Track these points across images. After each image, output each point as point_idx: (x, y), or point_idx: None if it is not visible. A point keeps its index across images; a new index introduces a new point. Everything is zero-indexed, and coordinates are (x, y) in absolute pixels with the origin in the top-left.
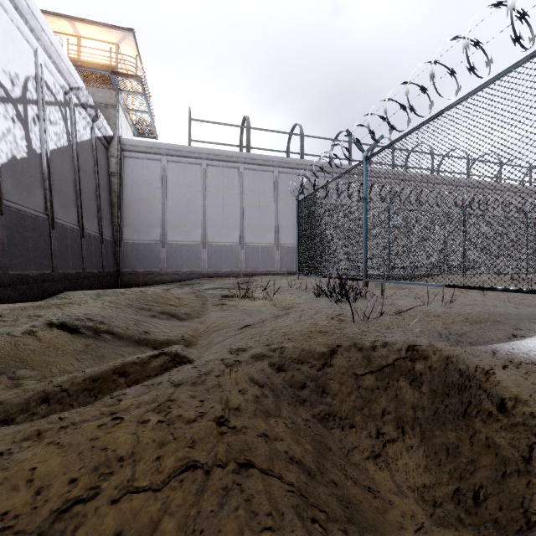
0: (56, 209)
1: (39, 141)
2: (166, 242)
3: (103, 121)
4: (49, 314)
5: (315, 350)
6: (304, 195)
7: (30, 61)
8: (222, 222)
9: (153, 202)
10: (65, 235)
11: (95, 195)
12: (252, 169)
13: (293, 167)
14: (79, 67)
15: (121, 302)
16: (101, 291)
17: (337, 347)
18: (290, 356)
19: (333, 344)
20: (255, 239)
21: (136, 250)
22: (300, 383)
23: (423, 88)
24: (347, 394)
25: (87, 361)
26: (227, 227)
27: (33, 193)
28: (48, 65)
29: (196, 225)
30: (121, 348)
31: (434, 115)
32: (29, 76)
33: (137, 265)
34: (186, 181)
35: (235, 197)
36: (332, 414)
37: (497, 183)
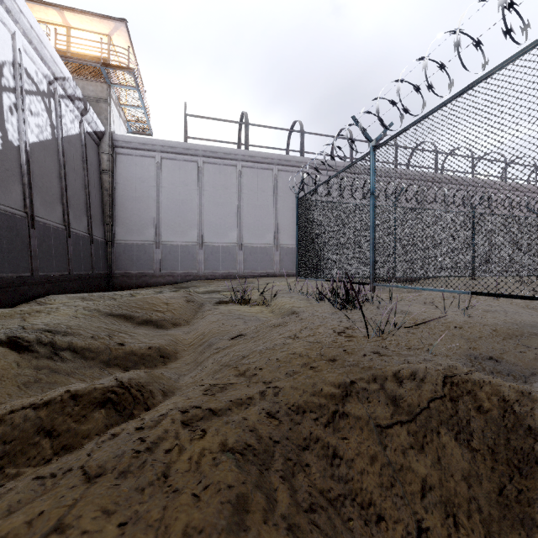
0: (37, 207)
1: (17, 132)
2: (160, 242)
3: (93, 115)
4: (8, 325)
5: (321, 388)
6: (304, 192)
7: (7, 45)
8: (219, 222)
9: (147, 201)
10: (48, 235)
11: (84, 193)
12: (250, 167)
13: (293, 164)
14: (68, 58)
15: (99, 310)
16: (87, 295)
17: (352, 384)
18: (286, 399)
19: (346, 378)
20: (254, 239)
21: (129, 251)
22: (300, 446)
23: (441, 65)
24: (370, 461)
25: (32, 390)
26: (224, 227)
27: (8, 188)
28: (29, 51)
29: (192, 225)
30: (84, 370)
31: (457, 93)
32: (5, 61)
33: (130, 267)
34: (181, 179)
35: (233, 196)
36: (349, 497)
37: (502, 183)
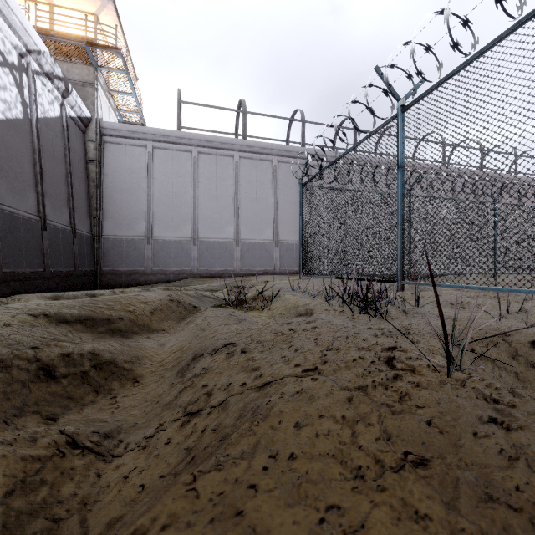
0: (2, 193)
1: None
2: (152, 238)
3: (76, 98)
4: None
5: None
6: (308, 178)
7: None
8: (215, 216)
9: (137, 193)
10: (16, 226)
11: (66, 182)
12: (248, 158)
13: (294, 155)
14: (50, 36)
15: (51, 315)
16: (62, 295)
17: None
18: None
19: None
20: (252, 234)
21: (118, 247)
22: None
23: None
24: None
25: None
26: (220, 221)
27: None
28: None
29: (186, 219)
30: None
31: None
32: None
33: (119, 264)
34: (174, 170)
35: (230, 188)
36: None
37: (512, 176)
